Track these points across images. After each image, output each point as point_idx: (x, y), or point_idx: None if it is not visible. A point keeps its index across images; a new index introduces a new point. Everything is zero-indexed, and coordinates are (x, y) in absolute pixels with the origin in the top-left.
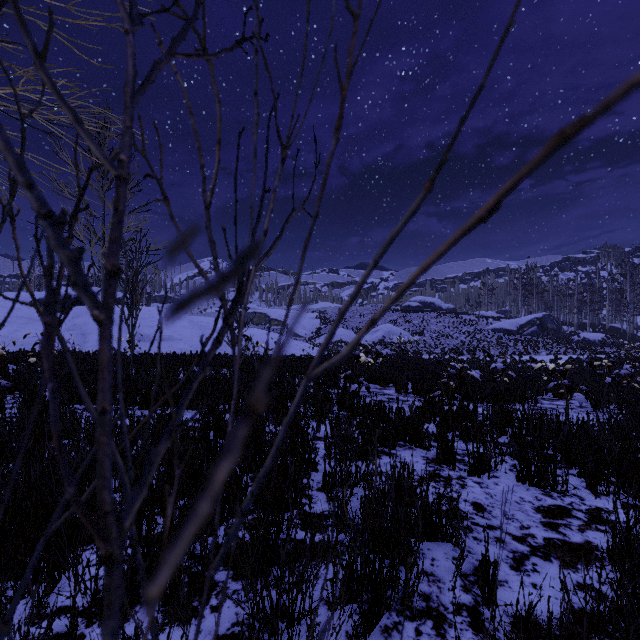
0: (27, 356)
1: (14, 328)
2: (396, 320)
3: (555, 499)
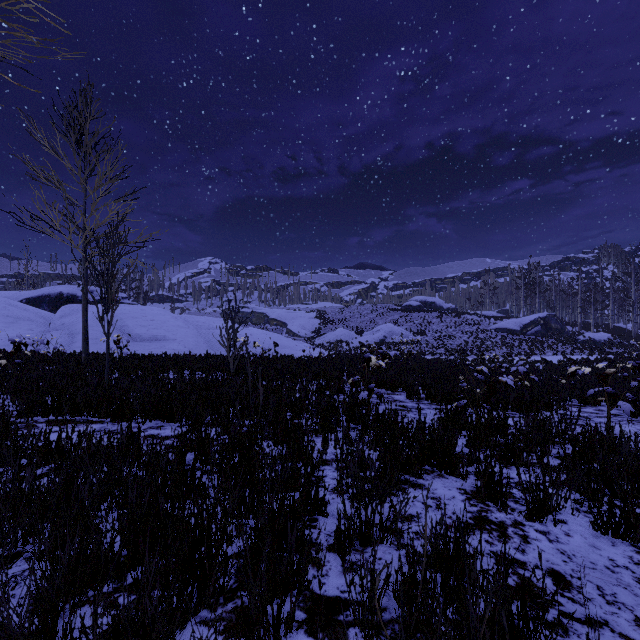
0: None
1: None
2: (397, 320)
3: None
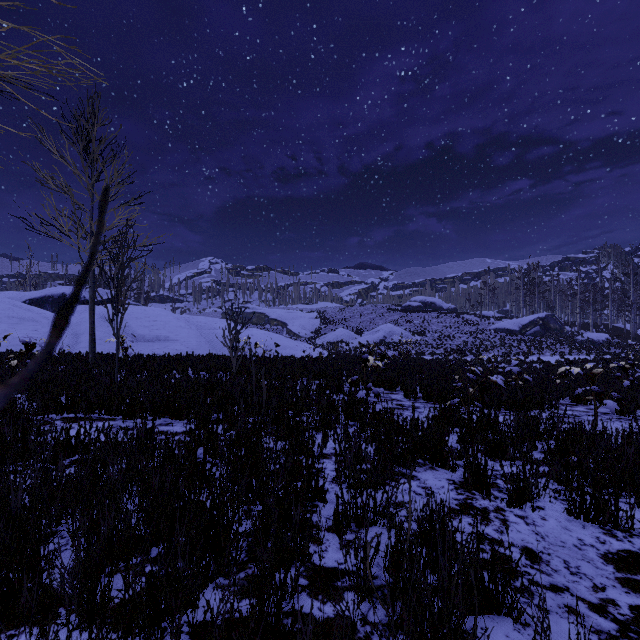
0: (7, 359)
1: (3, 328)
2: (397, 320)
3: (622, 541)
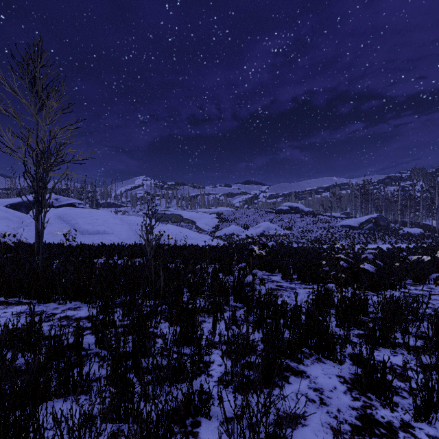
0: None
1: None
2: (272, 219)
3: None
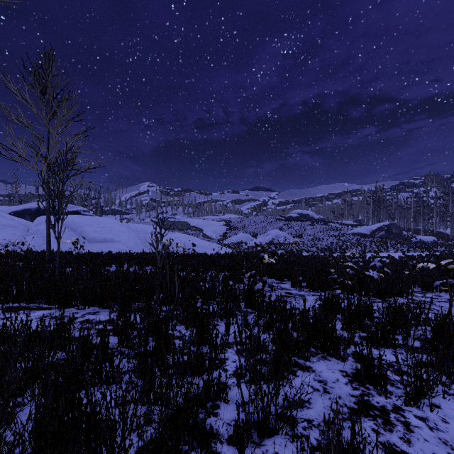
0: None
1: None
2: (281, 227)
3: None
